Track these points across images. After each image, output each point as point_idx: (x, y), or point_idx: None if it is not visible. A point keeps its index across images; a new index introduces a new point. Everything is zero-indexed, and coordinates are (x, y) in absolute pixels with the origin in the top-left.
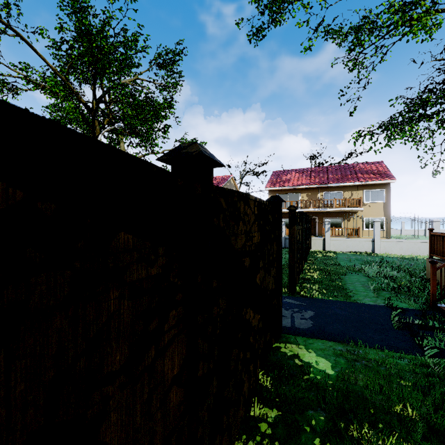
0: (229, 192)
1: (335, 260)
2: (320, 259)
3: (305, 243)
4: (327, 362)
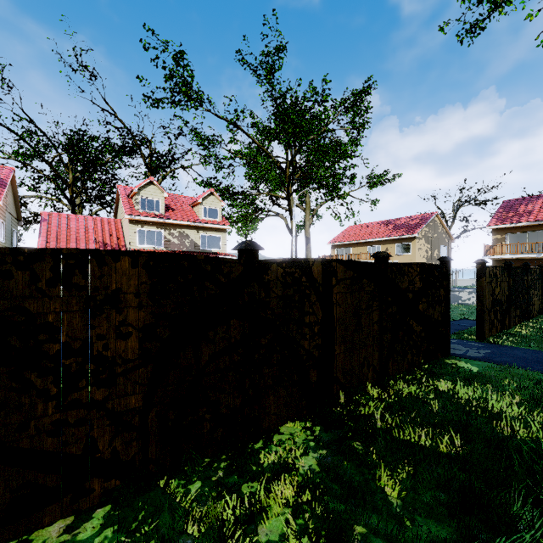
0: (397, 264)
1: None
2: None
3: (526, 298)
4: (477, 368)
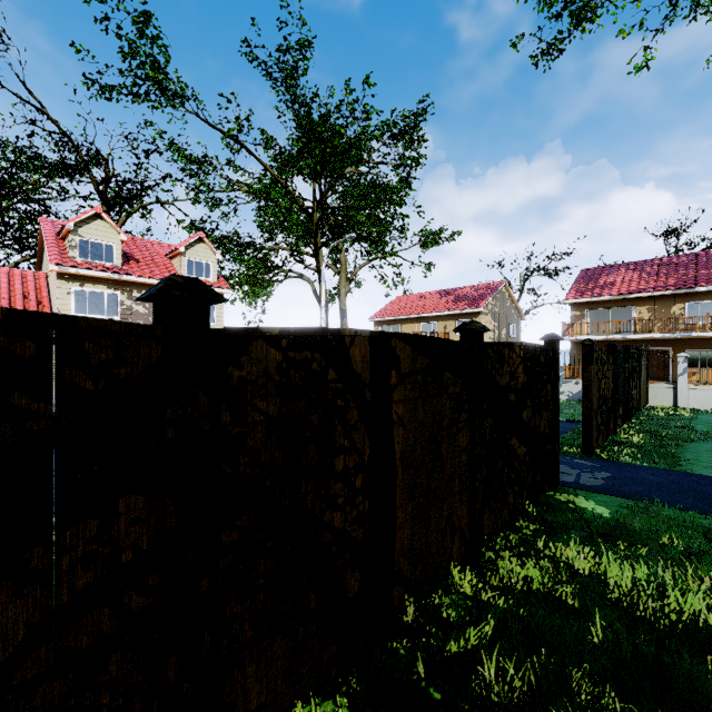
0: (495, 344)
1: (687, 422)
2: (657, 419)
3: (627, 391)
4: (606, 510)
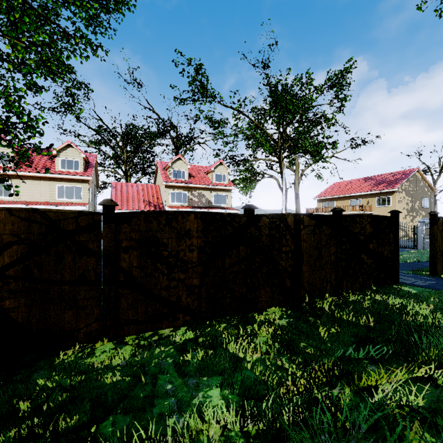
0: (350, 216)
1: None
2: None
3: None
4: (415, 291)
